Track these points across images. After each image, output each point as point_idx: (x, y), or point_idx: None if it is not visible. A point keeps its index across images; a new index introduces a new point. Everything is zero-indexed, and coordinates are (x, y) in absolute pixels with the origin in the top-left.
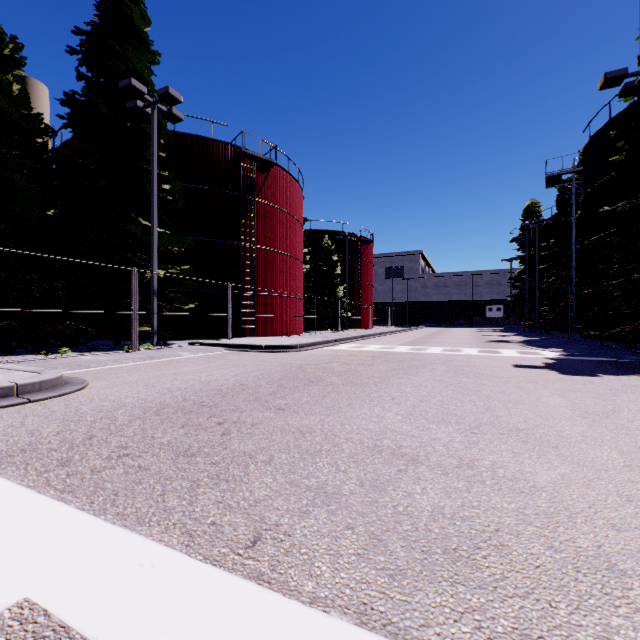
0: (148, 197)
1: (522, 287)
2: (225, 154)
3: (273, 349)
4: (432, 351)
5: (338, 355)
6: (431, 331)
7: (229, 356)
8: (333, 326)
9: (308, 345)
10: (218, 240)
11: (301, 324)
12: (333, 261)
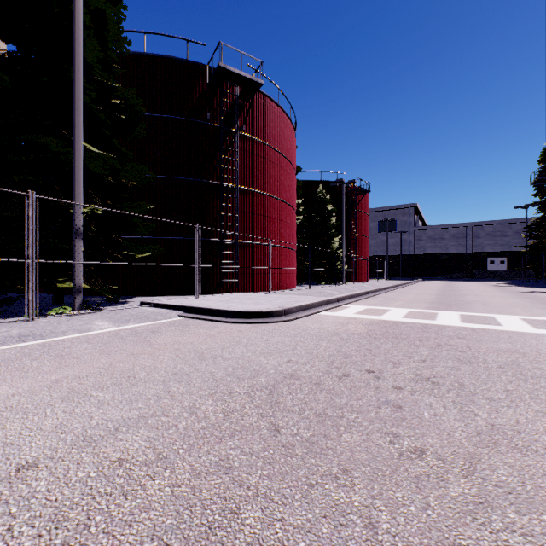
0: (92, 114)
1: (542, 236)
2: (203, 78)
3: (244, 317)
4: (517, 327)
5: (352, 336)
6: (437, 285)
7: (163, 333)
8: (328, 279)
9: (299, 309)
10: (194, 179)
11: (293, 277)
12: (328, 211)
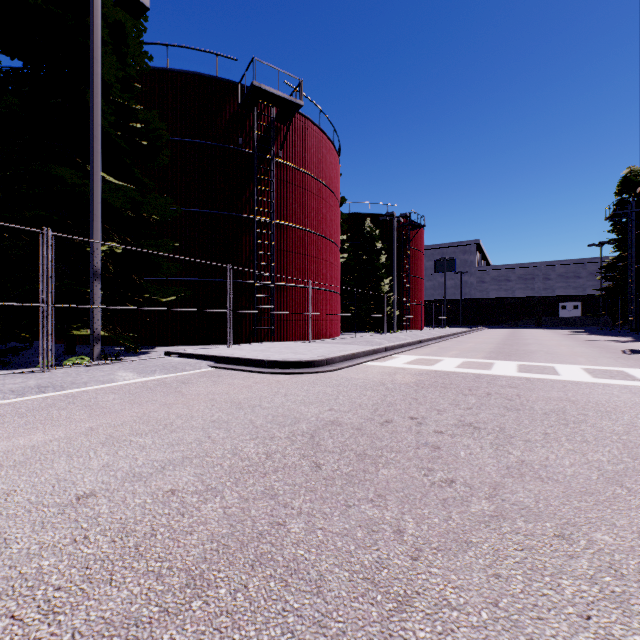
0: (110, 139)
1: (618, 278)
2: (234, 98)
3: (282, 367)
4: (575, 376)
5: (398, 385)
6: (501, 333)
7: (194, 384)
8: (376, 327)
9: (343, 359)
10: (224, 212)
11: (337, 324)
12: (376, 248)
